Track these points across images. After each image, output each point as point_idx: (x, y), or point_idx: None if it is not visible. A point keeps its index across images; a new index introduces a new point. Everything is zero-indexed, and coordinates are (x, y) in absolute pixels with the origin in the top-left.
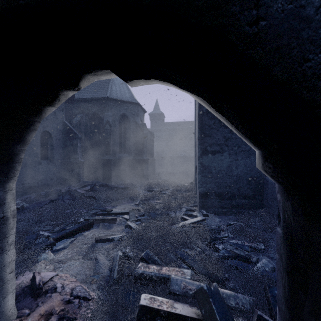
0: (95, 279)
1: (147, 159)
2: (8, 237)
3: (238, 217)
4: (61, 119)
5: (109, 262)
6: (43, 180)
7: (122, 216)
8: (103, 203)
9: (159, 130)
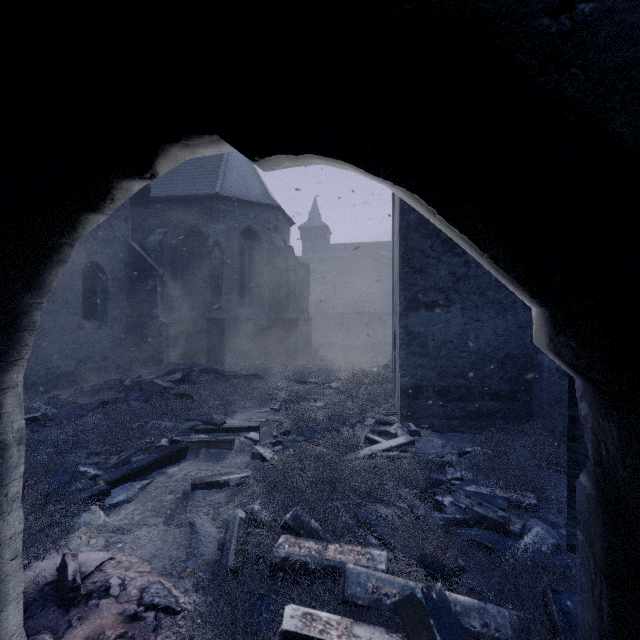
0: (190, 568)
1: (295, 319)
2: (7, 486)
3: (482, 438)
4: (124, 239)
5: (219, 530)
6: (87, 361)
7: (246, 435)
8: (207, 407)
9: (319, 259)
